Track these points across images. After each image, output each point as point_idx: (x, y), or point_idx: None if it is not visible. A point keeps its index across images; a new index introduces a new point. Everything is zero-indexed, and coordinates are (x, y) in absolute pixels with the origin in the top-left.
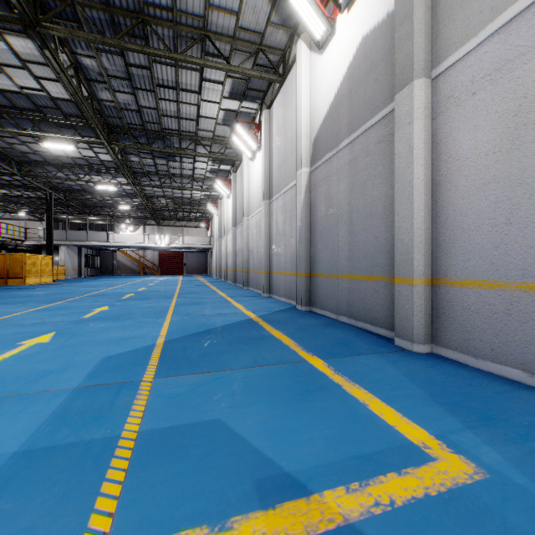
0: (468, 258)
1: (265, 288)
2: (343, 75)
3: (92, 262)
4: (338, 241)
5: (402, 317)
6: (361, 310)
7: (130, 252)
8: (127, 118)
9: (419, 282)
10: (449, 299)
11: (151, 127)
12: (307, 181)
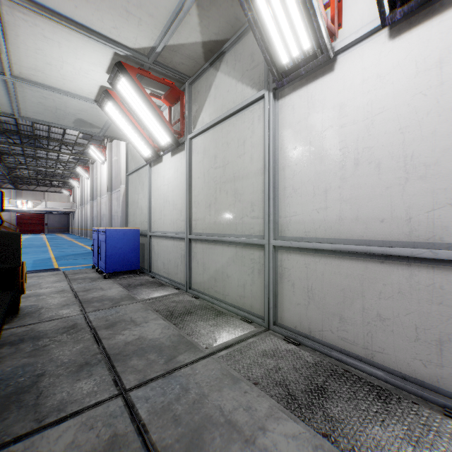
0: None
1: None
2: None
3: None
4: None
5: None
6: None
7: None
8: (6, 126)
9: None
10: None
11: (25, 132)
12: (124, 191)
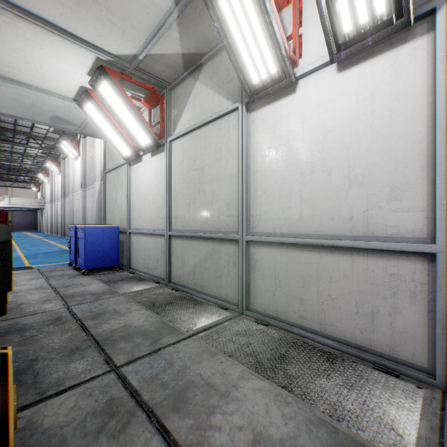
0: None
1: None
2: None
3: None
4: None
5: None
6: None
7: None
8: None
9: None
10: None
11: None
12: (99, 188)
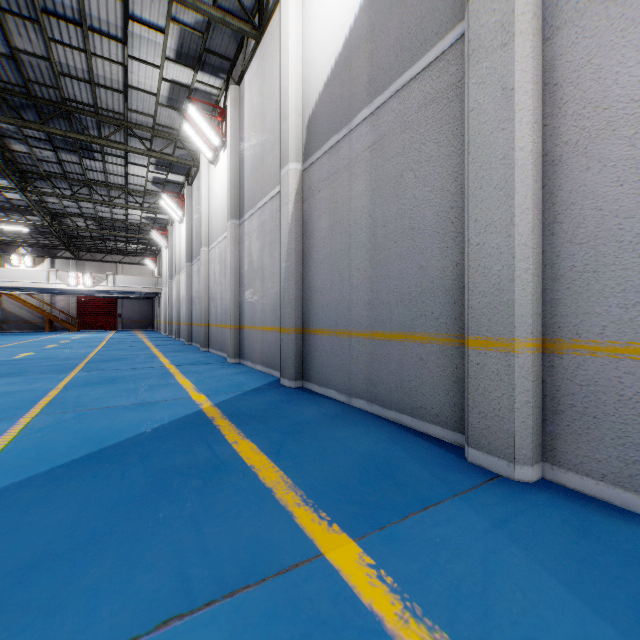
0: (634, 300)
1: (232, 351)
2: (359, 5)
3: None
4: (350, 276)
5: (486, 411)
6: (393, 391)
7: (28, 297)
8: None
9: (523, 348)
10: (585, 380)
11: (43, 93)
12: (298, 184)
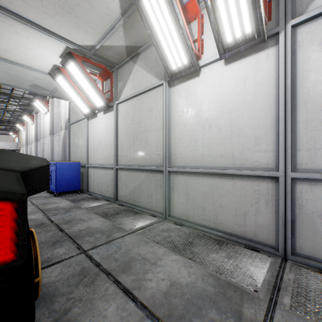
0: None
1: None
2: None
3: None
4: None
5: None
6: None
7: None
8: None
9: None
10: None
11: None
12: (64, 135)
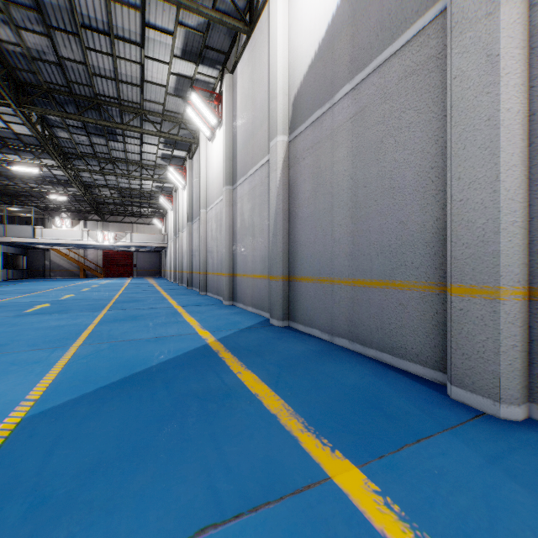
0: None
1: (227, 295)
2: None
3: (17, 262)
4: (332, 231)
5: (470, 353)
6: (373, 332)
7: (67, 251)
8: (44, 73)
9: (509, 295)
10: None
11: (80, 91)
12: (284, 154)
